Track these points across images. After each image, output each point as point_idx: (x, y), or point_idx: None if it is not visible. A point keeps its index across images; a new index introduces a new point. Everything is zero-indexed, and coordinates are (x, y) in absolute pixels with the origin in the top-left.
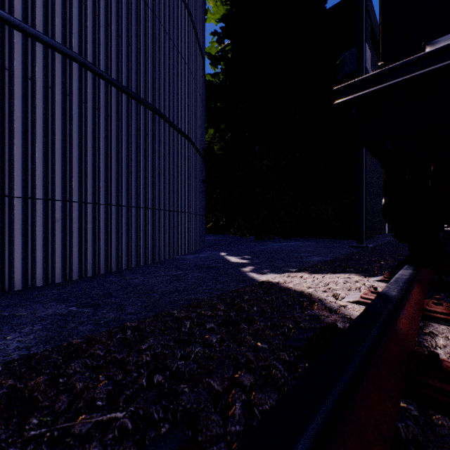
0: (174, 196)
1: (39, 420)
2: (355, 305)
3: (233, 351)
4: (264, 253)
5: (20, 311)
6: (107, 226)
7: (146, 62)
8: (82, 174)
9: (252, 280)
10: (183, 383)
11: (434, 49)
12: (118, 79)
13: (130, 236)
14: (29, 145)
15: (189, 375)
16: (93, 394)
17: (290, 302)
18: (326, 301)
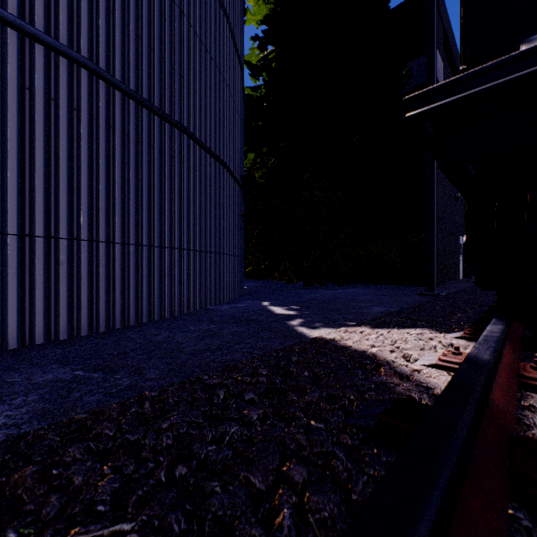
0: (206, 234)
1: (17, 535)
2: (432, 369)
3: (280, 434)
4: (315, 303)
5: (13, 376)
6: (124, 269)
7: (172, 71)
8: (93, 206)
9: (302, 337)
10: (214, 480)
11: (534, 46)
12: (137, 91)
13: (152, 282)
14: (27, 170)
15: (222, 467)
16: (93, 495)
17: (349, 366)
18: (395, 365)
